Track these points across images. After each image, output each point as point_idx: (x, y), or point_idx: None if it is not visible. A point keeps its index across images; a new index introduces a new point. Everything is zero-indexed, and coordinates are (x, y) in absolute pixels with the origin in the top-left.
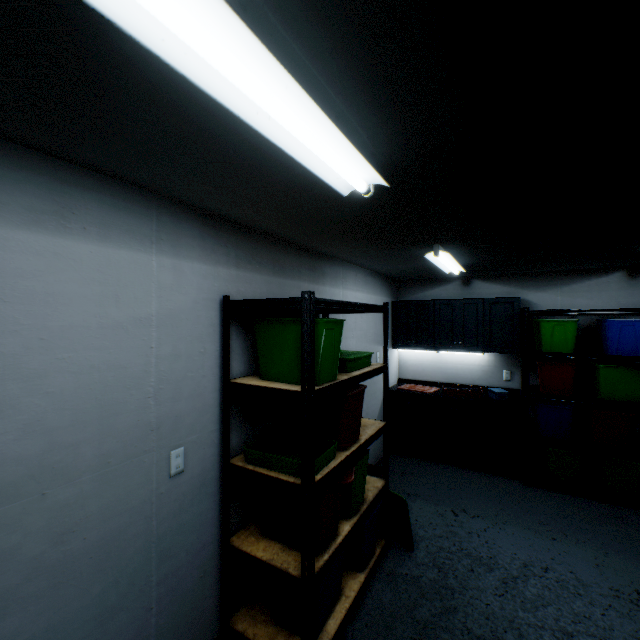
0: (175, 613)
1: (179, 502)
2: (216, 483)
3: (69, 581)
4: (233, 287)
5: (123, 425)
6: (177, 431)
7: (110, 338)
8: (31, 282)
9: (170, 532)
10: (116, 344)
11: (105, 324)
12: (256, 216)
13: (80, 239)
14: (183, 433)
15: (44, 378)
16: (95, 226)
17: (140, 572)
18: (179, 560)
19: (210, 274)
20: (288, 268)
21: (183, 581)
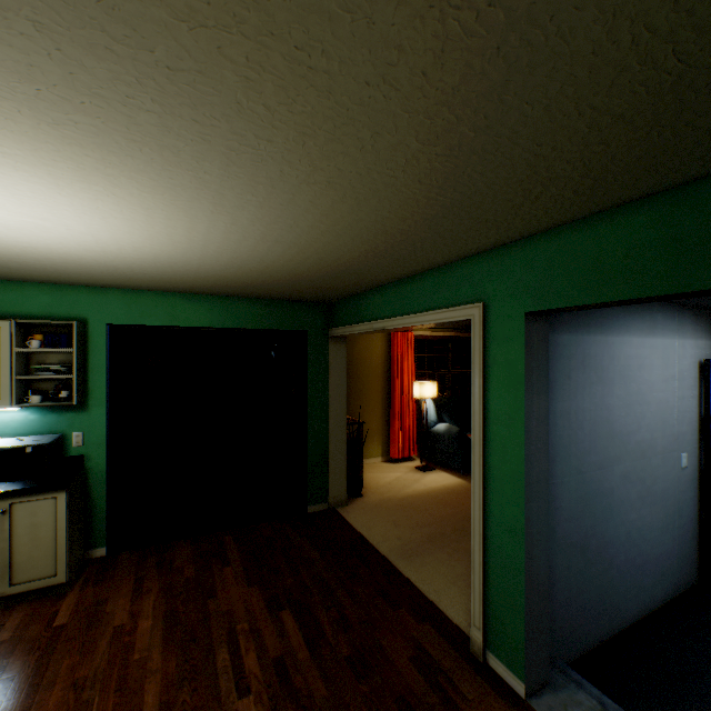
0: (681, 551)
1: (683, 485)
2: (696, 482)
3: (654, 504)
4: (702, 352)
5: (666, 433)
6: (682, 442)
7: (663, 386)
8: (646, 360)
9: (680, 501)
10: (665, 389)
11: (662, 379)
12: None
13: (656, 337)
14: (684, 444)
15: (649, 405)
16: (660, 329)
17: (671, 516)
18: (683, 520)
19: (693, 346)
20: None
21: (684, 534)
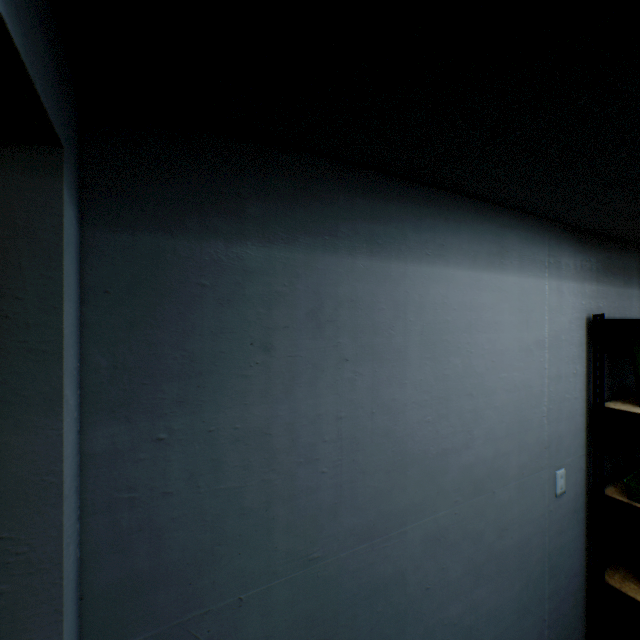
0: (557, 632)
1: (559, 523)
2: (582, 511)
3: (503, 571)
4: (593, 303)
5: (529, 440)
6: (558, 452)
7: (522, 360)
8: (487, 314)
9: (554, 550)
10: (525, 365)
11: (520, 347)
12: (638, 224)
13: (508, 273)
14: (561, 454)
15: (493, 394)
16: (515, 259)
17: (538, 581)
18: (559, 581)
19: (578, 292)
20: (633, 276)
21: (561, 603)
